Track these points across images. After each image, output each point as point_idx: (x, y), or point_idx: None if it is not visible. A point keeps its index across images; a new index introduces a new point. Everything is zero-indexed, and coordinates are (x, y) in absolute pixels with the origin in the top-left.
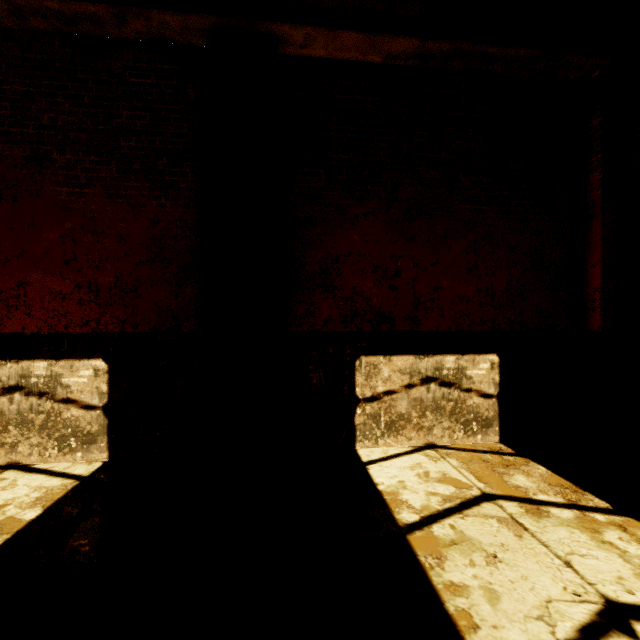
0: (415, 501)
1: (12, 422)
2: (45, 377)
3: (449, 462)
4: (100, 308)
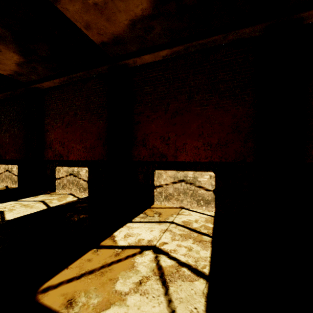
0: None
1: (181, 192)
2: (192, 177)
3: None
4: (212, 152)
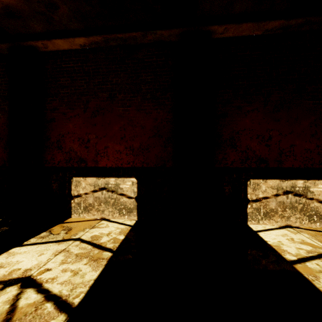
0: (291, 251)
1: (102, 202)
2: (114, 184)
3: (303, 235)
4: (134, 157)
